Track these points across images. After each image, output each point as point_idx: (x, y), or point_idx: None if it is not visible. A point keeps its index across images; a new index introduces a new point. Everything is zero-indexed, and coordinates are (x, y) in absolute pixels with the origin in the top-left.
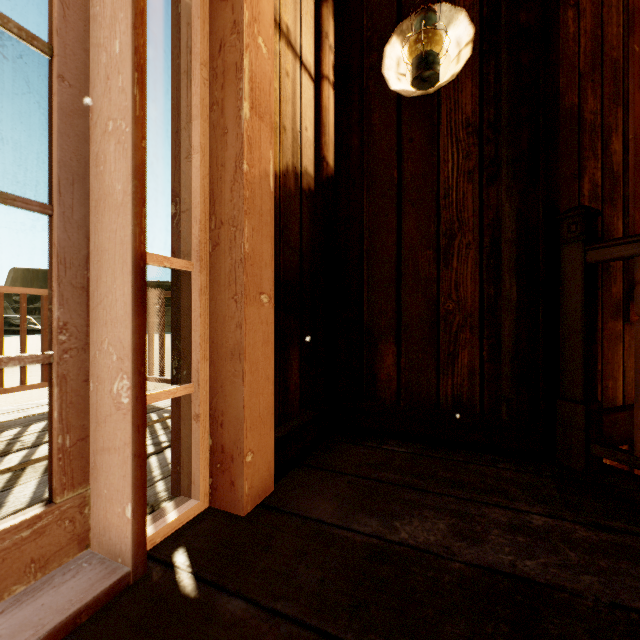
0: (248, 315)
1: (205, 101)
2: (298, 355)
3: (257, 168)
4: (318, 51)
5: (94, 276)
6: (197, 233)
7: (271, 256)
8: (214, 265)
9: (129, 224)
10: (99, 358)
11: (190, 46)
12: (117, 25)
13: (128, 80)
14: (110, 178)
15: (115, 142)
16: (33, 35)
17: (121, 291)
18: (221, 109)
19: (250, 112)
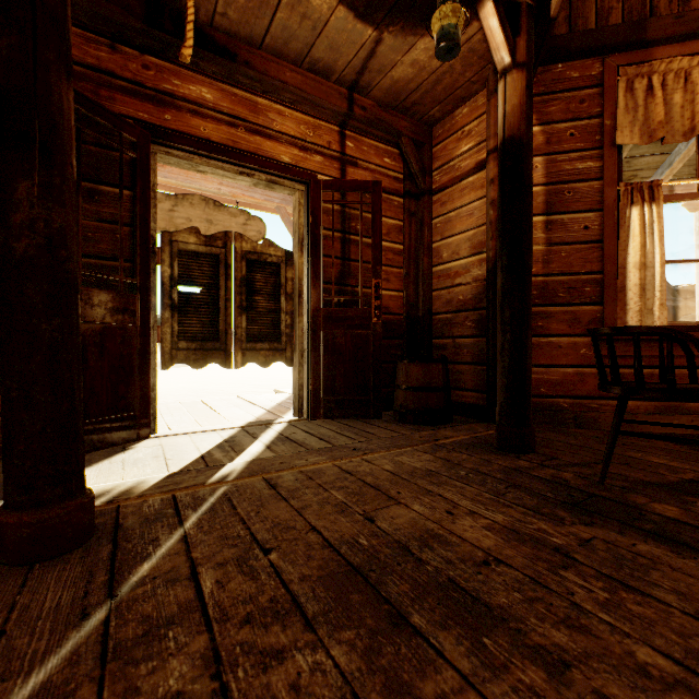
0: None
1: None
2: None
3: None
4: None
5: None
6: None
7: None
8: None
9: None
10: None
11: None
12: None
13: None
14: None
15: None
16: None
17: None
18: None
19: None
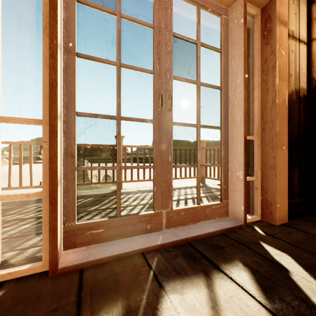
0: (277, 154)
1: (259, 81)
2: (297, 171)
3: (281, 99)
4: (309, 28)
5: (230, 144)
6: (256, 127)
7: (286, 131)
8: (262, 137)
9: (242, 129)
10: (231, 166)
11: (253, 65)
12: (238, 75)
13: (242, 90)
14: (235, 117)
15: (237, 107)
16: (218, 87)
17: (239, 147)
18: (265, 82)
19: (278, 80)
